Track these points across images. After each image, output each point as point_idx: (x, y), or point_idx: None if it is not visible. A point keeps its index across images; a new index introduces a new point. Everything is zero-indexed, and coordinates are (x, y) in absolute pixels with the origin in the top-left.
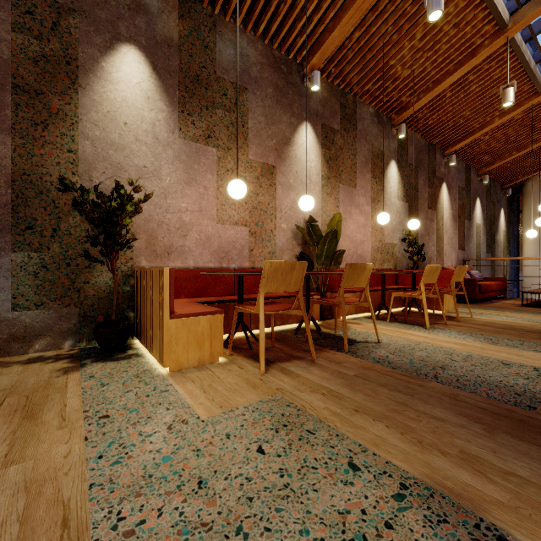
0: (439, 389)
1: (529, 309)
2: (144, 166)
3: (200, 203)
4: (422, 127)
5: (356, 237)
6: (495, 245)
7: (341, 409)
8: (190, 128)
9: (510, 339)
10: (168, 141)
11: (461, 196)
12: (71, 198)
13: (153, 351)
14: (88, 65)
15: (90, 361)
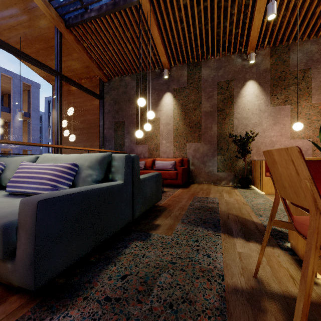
0: None
1: None
2: (255, 122)
3: (281, 131)
4: None
5: None
6: None
7: None
8: (275, 101)
9: None
10: (265, 110)
11: None
12: (231, 138)
13: (259, 188)
14: (236, 95)
15: (238, 188)
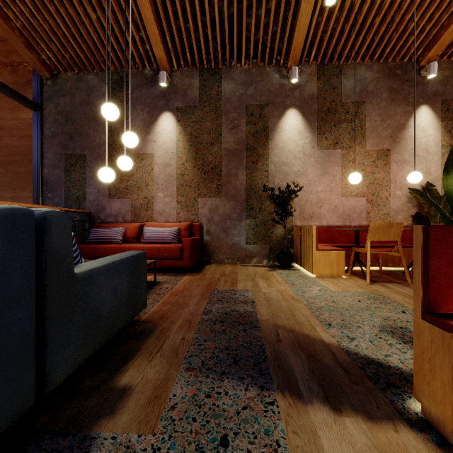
0: None
1: None
2: (298, 170)
3: (330, 186)
4: None
5: None
6: None
7: (412, 301)
8: (324, 141)
9: None
10: (311, 153)
11: None
12: (266, 193)
13: (306, 267)
14: (272, 128)
15: (277, 269)
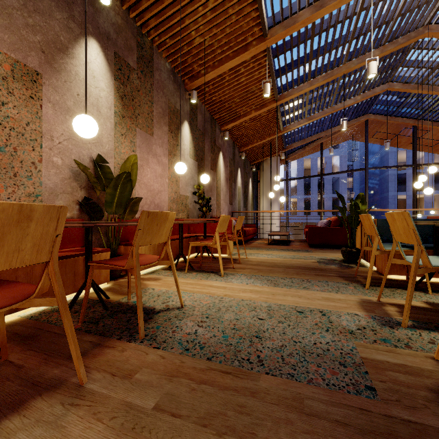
0: (277, 391)
1: (273, 247)
2: None
3: None
4: (208, 100)
5: (153, 186)
6: (247, 202)
7: None
8: None
9: (283, 277)
10: None
11: (230, 164)
12: None
13: None
14: None
15: None
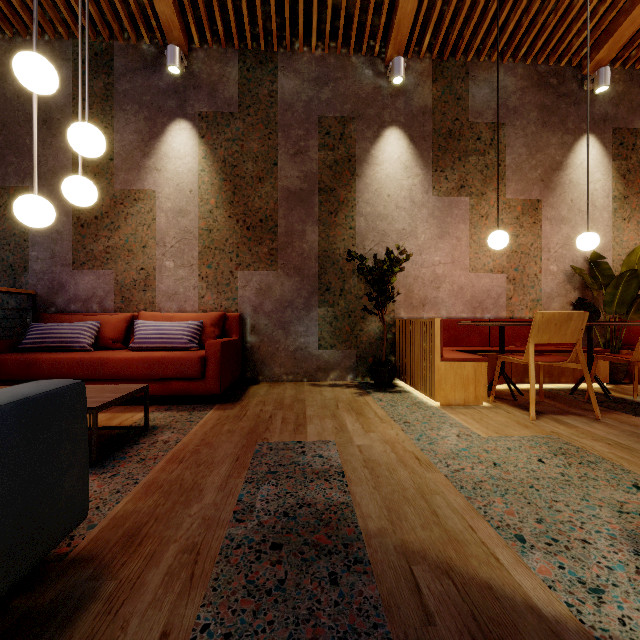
0: None
1: None
2: (403, 228)
3: (453, 254)
4: None
5: None
6: None
7: (631, 457)
8: (443, 183)
9: None
10: (423, 202)
11: None
12: (351, 264)
13: (421, 388)
14: (362, 157)
15: (371, 390)
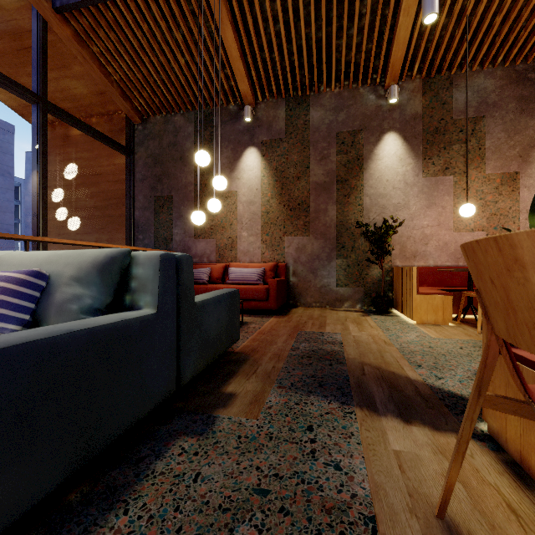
0: None
1: None
2: (398, 203)
3: (438, 219)
4: None
5: None
6: None
7: None
8: (430, 168)
9: None
10: (414, 182)
11: None
12: (359, 230)
13: (406, 313)
14: (367, 156)
15: (372, 314)
